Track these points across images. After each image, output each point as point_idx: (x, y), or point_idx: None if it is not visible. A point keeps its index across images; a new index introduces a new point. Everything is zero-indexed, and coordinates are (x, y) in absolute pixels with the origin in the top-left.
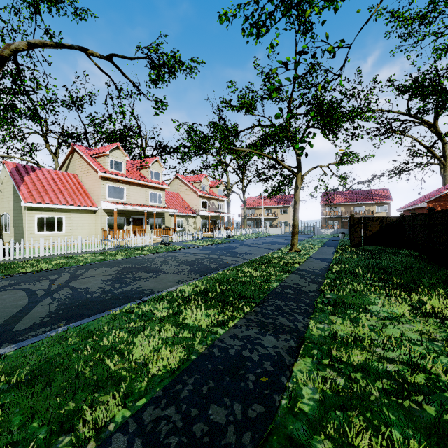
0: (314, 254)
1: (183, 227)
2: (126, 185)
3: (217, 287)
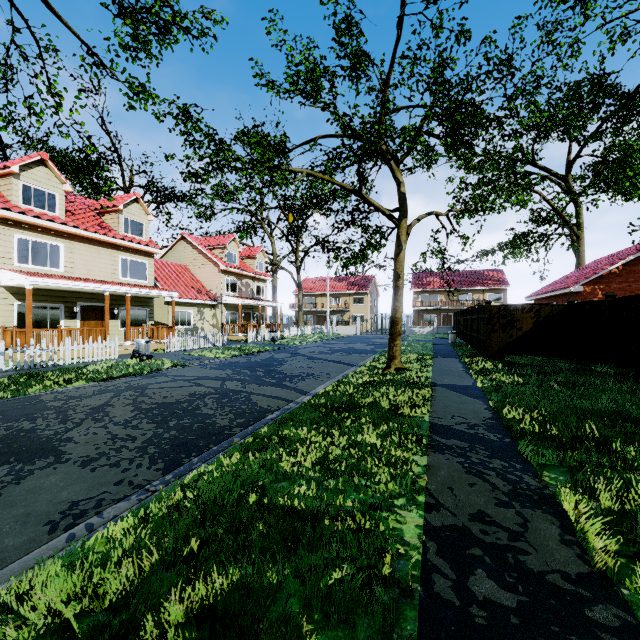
0: (435, 375)
1: (192, 325)
2: (64, 240)
3: (172, 596)
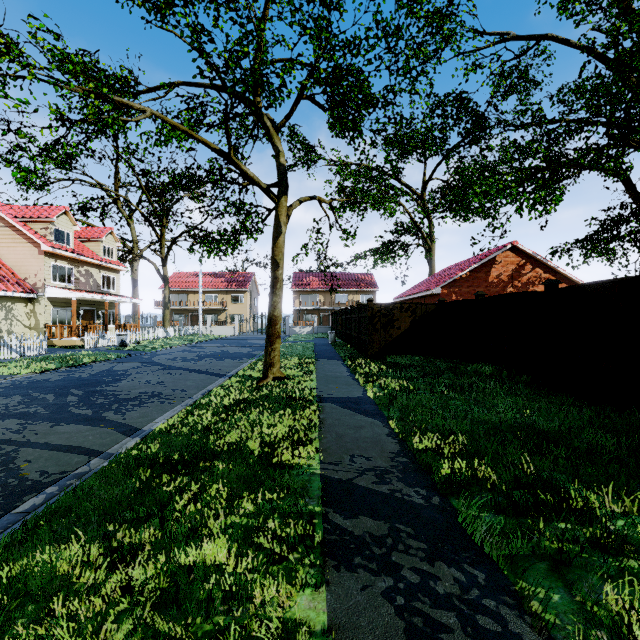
0: (320, 384)
1: None
2: None
3: None
